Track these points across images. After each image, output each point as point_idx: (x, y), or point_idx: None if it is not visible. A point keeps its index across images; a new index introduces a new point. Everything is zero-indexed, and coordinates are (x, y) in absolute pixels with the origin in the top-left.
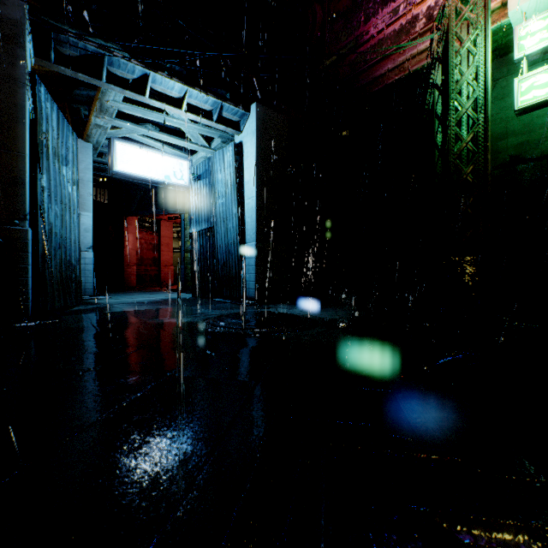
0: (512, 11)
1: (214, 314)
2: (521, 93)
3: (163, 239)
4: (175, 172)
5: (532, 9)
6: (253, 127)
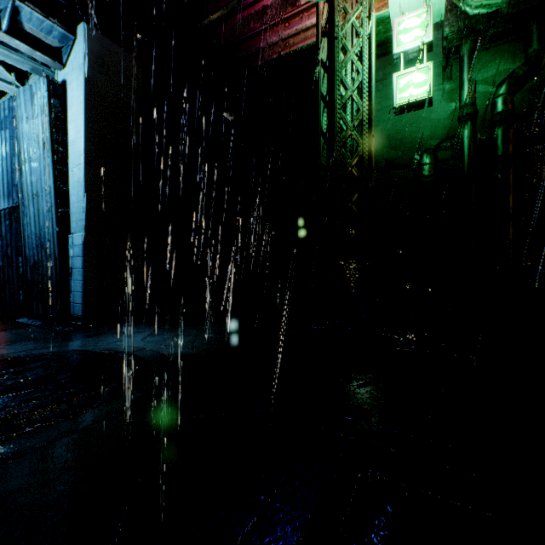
0: (392, 1)
1: None
2: (400, 90)
3: None
4: None
5: (408, 5)
6: (80, 58)
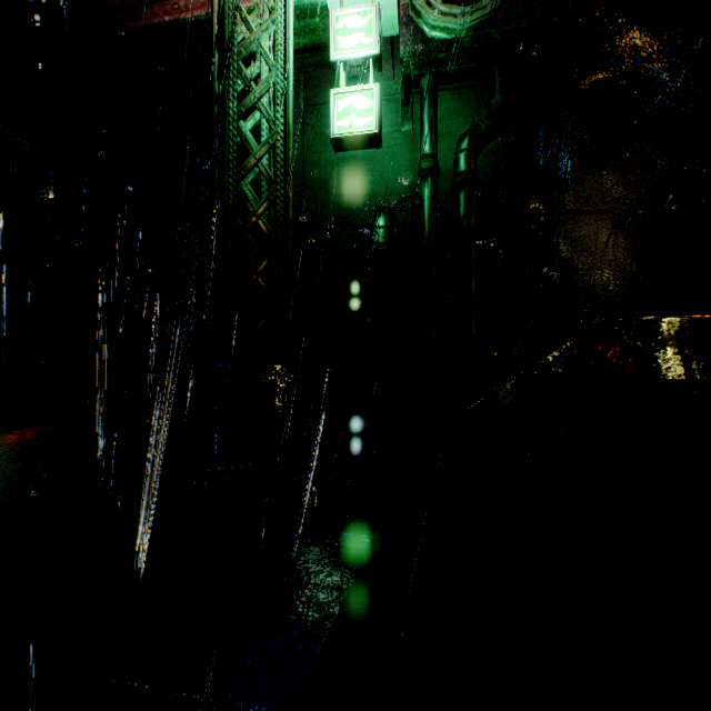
0: None
1: None
2: (339, 115)
3: None
4: None
5: None
6: None
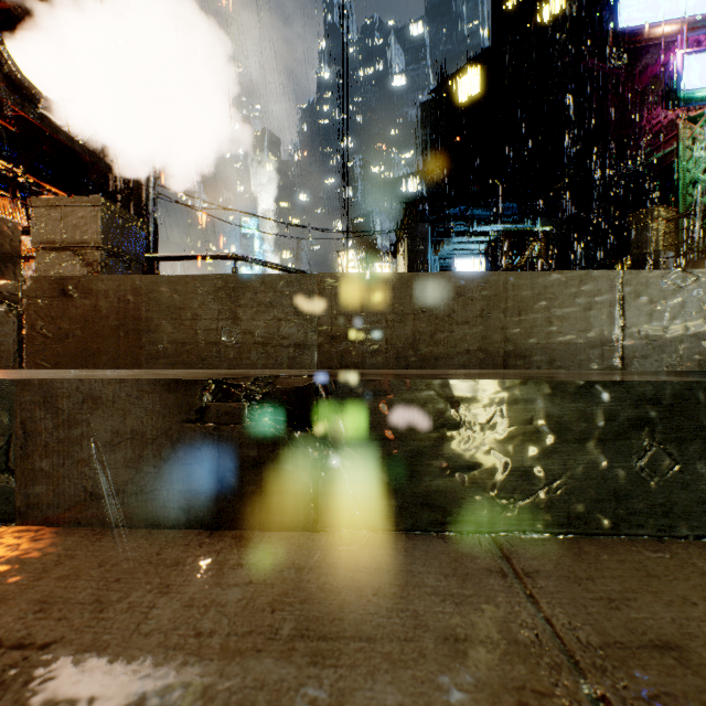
0: None
1: None
2: None
3: None
4: None
5: None
6: None
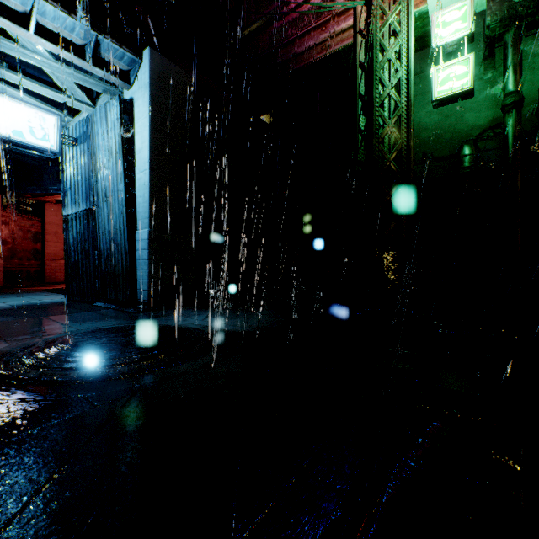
0: None
1: (63, 332)
2: (439, 84)
3: (50, 226)
4: (33, 128)
5: None
6: (145, 78)
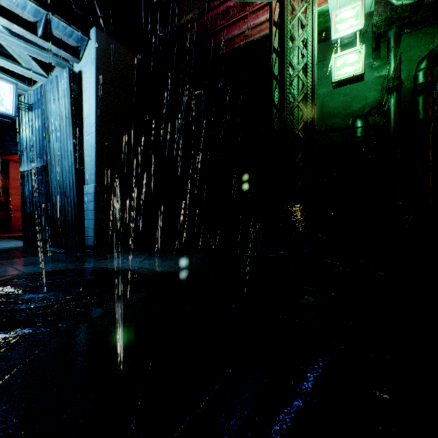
0: None
1: (9, 275)
2: (337, 69)
3: (13, 181)
4: None
5: (344, 1)
6: (92, 54)
